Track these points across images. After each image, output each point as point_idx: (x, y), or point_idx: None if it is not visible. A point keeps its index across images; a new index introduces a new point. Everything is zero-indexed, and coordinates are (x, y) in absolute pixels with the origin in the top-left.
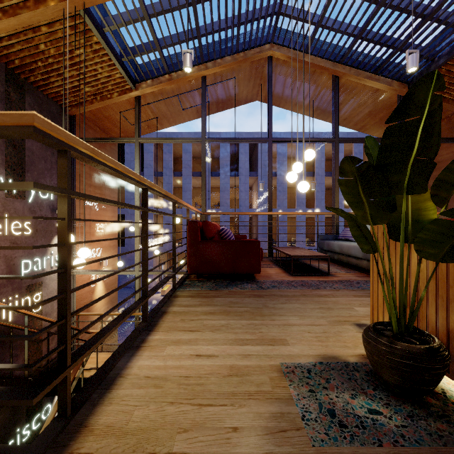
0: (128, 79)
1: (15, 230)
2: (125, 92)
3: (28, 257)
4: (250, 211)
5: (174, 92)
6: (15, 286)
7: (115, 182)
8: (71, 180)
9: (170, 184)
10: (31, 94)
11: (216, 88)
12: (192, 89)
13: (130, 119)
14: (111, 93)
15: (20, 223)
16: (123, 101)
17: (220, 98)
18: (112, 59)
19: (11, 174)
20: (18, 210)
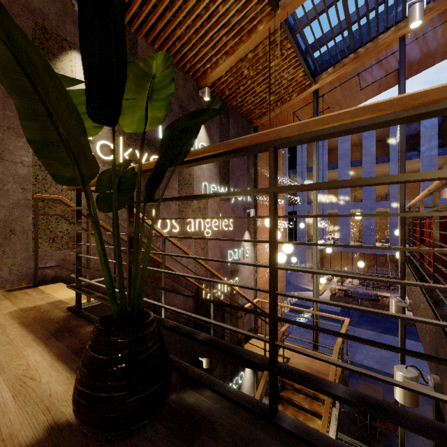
0: (310, 74)
1: (225, 226)
2: (303, 90)
3: (231, 248)
4: (440, 201)
5: (355, 72)
6: (224, 270)
7: (284, 181)
8: (255, 183)
9: (324, 178)
10: (232, 116)
11: (413, 46)
12: (379, 59)
13: (301, 117)
14: (290, 96)
15: (227, 220)
16: (298, 100)
17: (416, 59)
18: (299, 59)
19: (222, 182)
20: (226, 210)
